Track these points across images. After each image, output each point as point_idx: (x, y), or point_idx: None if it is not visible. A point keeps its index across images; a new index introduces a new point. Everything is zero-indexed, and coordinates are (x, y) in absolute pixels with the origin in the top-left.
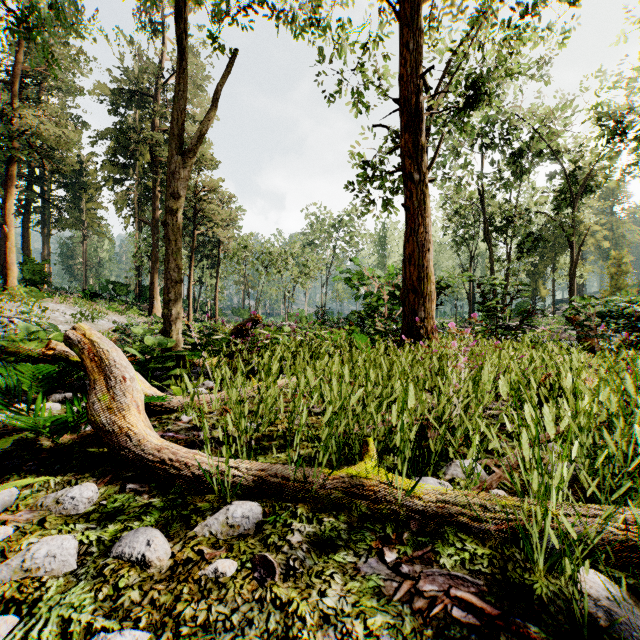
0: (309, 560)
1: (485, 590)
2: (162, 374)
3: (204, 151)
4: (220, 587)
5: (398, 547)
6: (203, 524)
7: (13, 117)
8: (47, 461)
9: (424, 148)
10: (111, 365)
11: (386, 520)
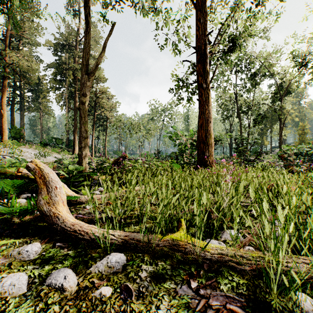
0: (150, 287)
1: (245, 304)
2: (77, 184)
3: (99, 73)
4: (102, 303)
5: (198, 279)
6: (95, 266)
7: (5, 57)
8: (16, 230)
9: (208, 71)
10: (50, 180)
11: (191, 263)
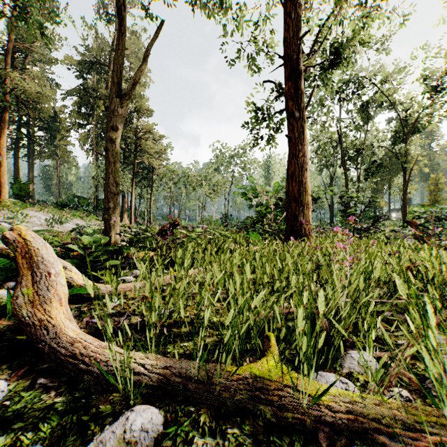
0: None
1: None
2: (99, 265)
3: (142, 103)
4: None
5: None
6: (98, 439)
7: (4, 78)
8: None
9: (303, 93)
10: (39, 261)
11: (293, 430)
